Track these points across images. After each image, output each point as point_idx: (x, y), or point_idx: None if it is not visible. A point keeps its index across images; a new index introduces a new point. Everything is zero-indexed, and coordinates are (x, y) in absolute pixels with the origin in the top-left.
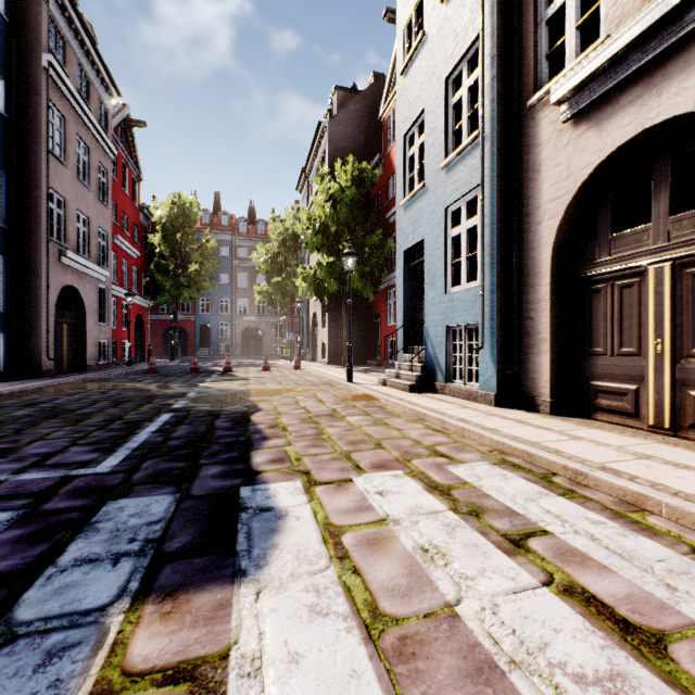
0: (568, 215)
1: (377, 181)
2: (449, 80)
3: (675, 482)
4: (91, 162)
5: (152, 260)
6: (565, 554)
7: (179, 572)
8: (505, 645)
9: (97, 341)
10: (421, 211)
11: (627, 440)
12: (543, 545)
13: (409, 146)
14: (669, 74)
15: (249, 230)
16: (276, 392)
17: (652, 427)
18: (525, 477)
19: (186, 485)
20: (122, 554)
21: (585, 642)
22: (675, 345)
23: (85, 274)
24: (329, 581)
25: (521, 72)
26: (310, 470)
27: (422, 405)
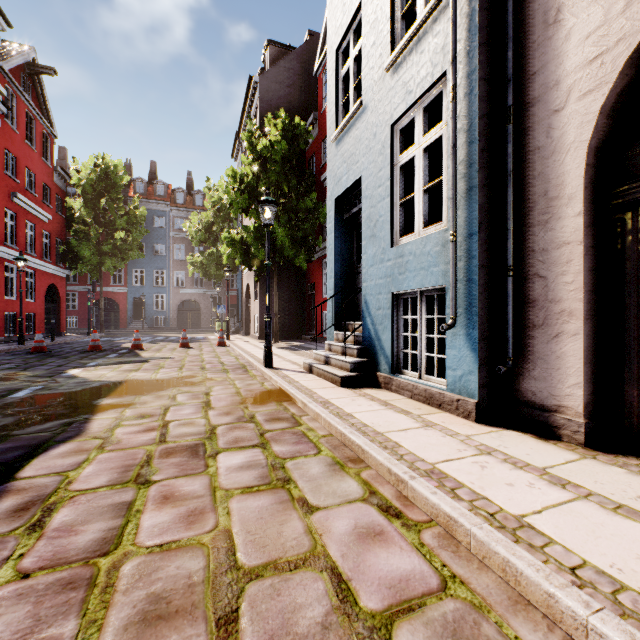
0: (622, 84)
1: (312, 143)
2: None
3: None
4: None
5: (71, 225)
6: None
7: None
8: None
9: None
10: (358, 139)
11: None
12: None
13: (343, 62)
14: None
15: (186, 201)
16: (157, 386)
17: None
18: None
19: None
20: None
21: None
22: None
23: None
24: None
25: None
26: None
27: (359, 421)
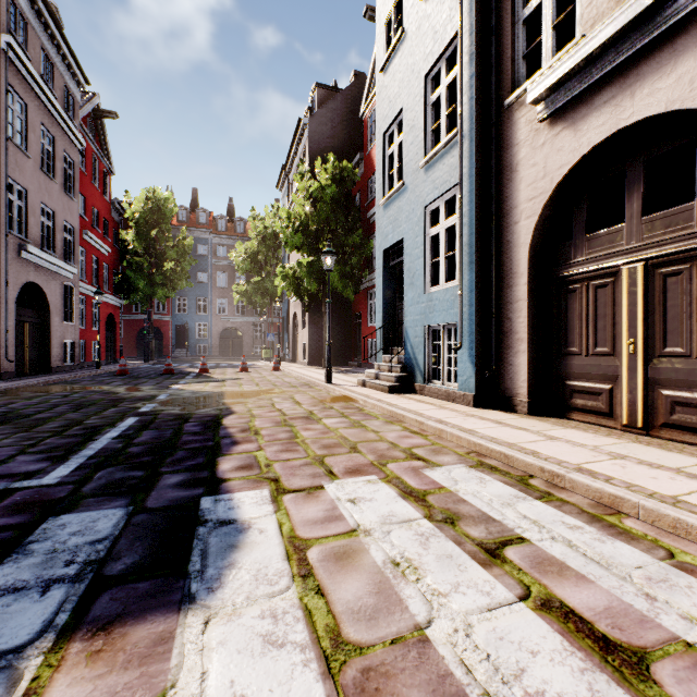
0: (545, 215)
1: (358, 181)
2: (428, 78)
3: (650, 483)
4: (56, 152)
5: (125, 257)
6: (542, 563)
7: (118, 600)
8: (478, 674)
9: (63, 341)
10: (401, 210)
11: (602, 440)
12: (520, 554)
13: (389, 144)
14: (642, 75)
15: (228, 228)
16: (252, 394)
17: (625, 426)
18: (502, 480)
19: (141, 497)
20: (54, 580)
21: (564, 665)
22: (648, 345)
23: (49, 270)
24: (289, 604)
25: (499, 71)
26: (279, 477)
27: (401, 406)
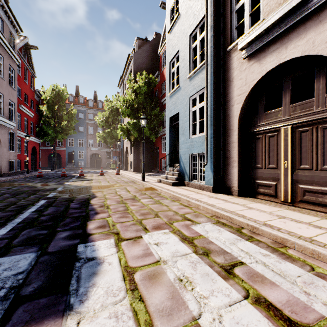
0: (245, 102)
1: (157, 84)
2: (191, 36)
3: (298, 230)
4: (5, 65)
5: (41, 118)
6: (253, 276)
7: (28, 311)
8: None
9: (8, 160)
10: (178, 98)
11: (273, 208)
12: (242, 271)
13: (172, 67)
14: (291, 38)
15: (94, 105)
16: (105, 187)
17: (282, 201)
18: (229, 230)
19: (45, 246)
20: None
21: None
22: (293, 164)
23: (1, 124)
24: (124, 308)
25: (224, 34)
26: (119, 232)
27: (178, 192)
